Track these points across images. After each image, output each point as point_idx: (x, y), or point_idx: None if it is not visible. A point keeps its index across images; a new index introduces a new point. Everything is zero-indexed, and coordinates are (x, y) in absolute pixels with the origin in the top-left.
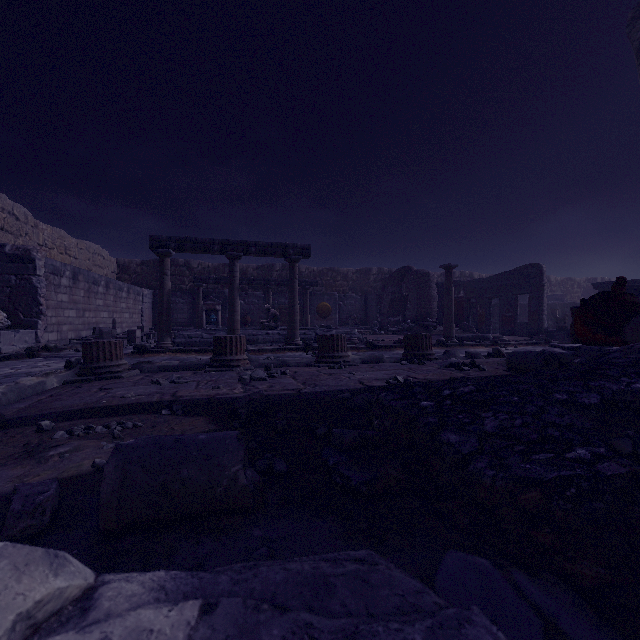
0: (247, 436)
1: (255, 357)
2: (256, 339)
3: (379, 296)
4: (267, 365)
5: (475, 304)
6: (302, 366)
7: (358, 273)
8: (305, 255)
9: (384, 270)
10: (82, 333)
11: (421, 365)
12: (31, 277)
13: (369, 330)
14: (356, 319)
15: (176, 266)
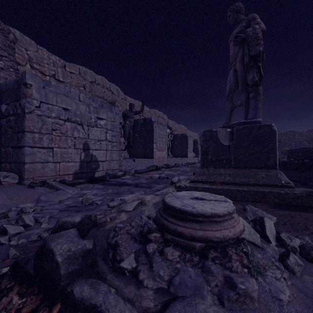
0: None
1: None
2: None
3: None
4: None
5: None
6: None
7: (310, 131)
8: None
9: None
10: None
11: None
12: (197, 146)
13: None
14: None
15: None
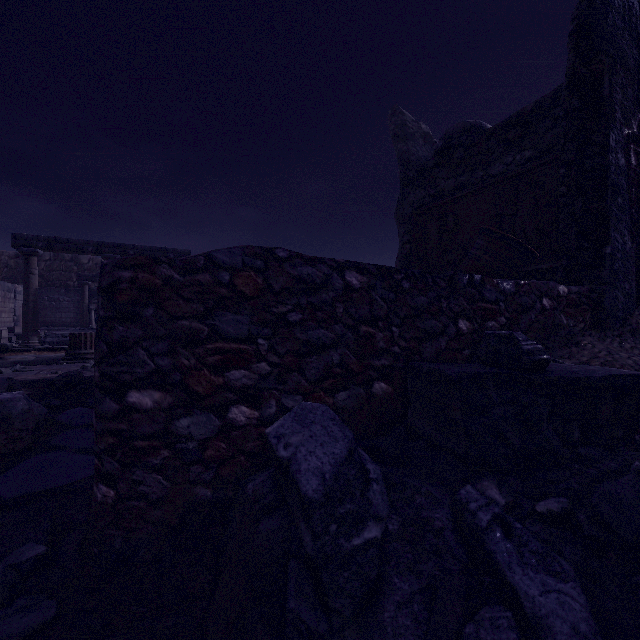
0: (51, 395)
1: None
2: None
3: None
4: None
5: None
6: None
7: None
8: None
9: None
10: None
11: None
12: None
13: None
14: None
15: (61, 261)
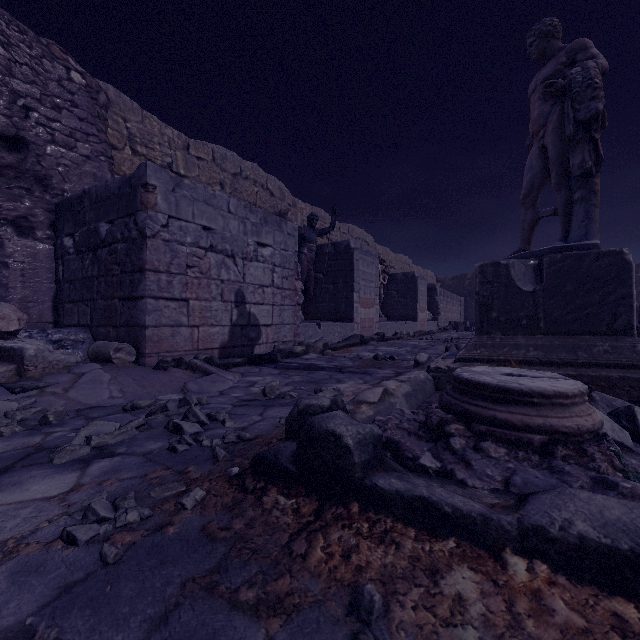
0: None
1: None
2: None
3: None
4: None
5: None
6: None
7: None
8: None
9: None
10: (445, 324)
11: None
12: (435, 297)
13: None
14: None
15: None
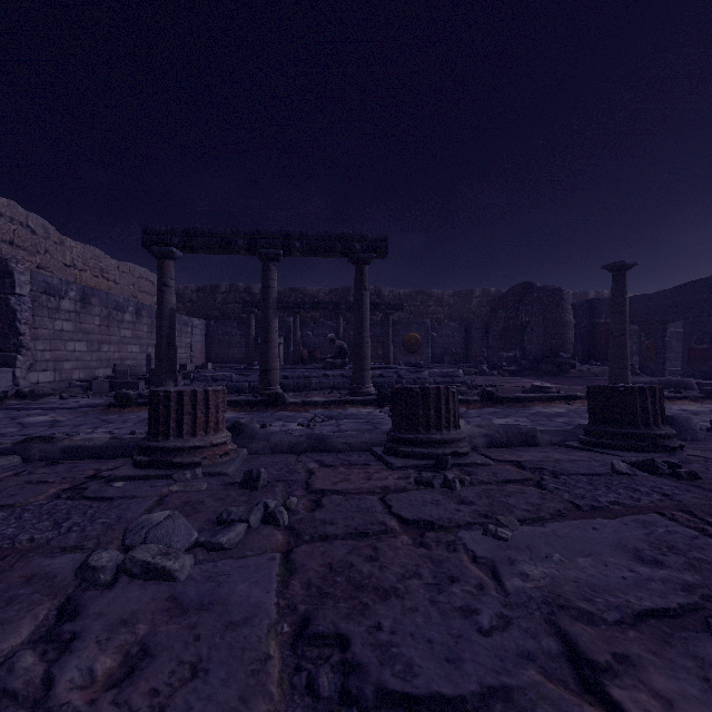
0: None
1: (292, 416)
2: (308, 383)
3: (486, 324)
4: (249, 472)
5: (630, 333)
6: (360, 450)
7: (456, 296)
8: (379, 251)
9: (491, 291)
10: (97, 372)
11: (694, 485)
12: (9, 297)
13: (472, 369)
14: (454, 354)
15: (235, 292)
